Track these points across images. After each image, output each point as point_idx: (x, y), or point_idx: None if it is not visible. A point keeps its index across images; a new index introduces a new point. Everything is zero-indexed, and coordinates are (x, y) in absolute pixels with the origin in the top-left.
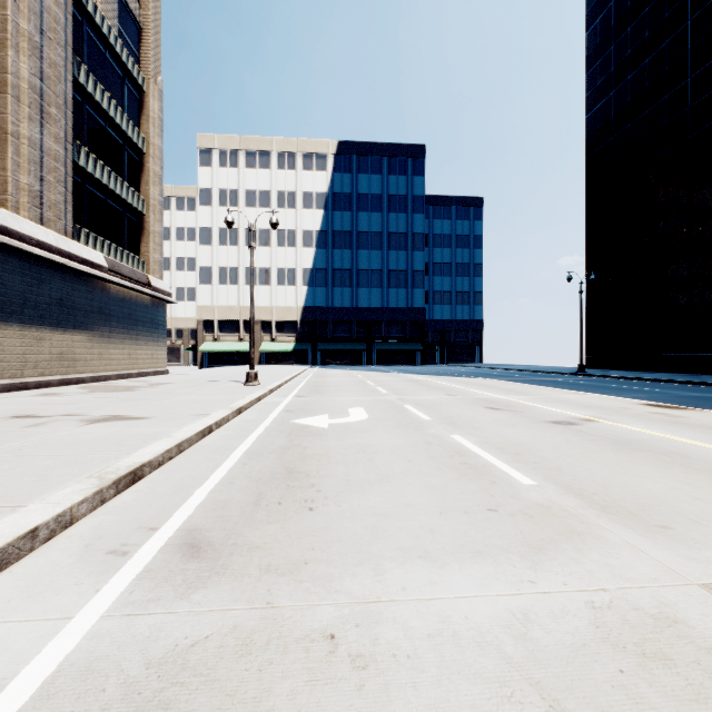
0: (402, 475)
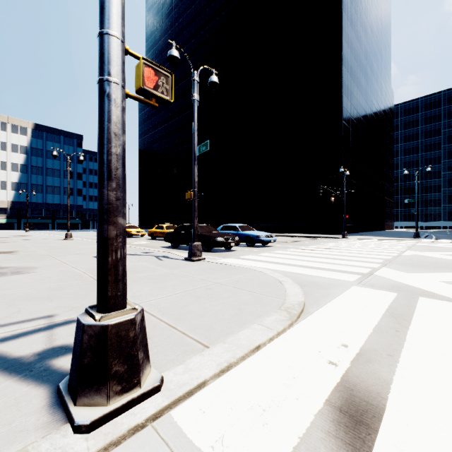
0: None
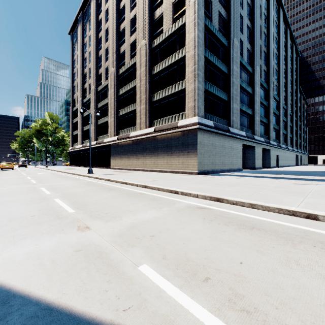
0: (34, 172)
